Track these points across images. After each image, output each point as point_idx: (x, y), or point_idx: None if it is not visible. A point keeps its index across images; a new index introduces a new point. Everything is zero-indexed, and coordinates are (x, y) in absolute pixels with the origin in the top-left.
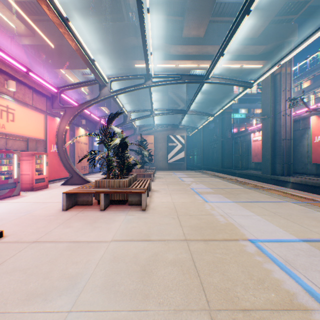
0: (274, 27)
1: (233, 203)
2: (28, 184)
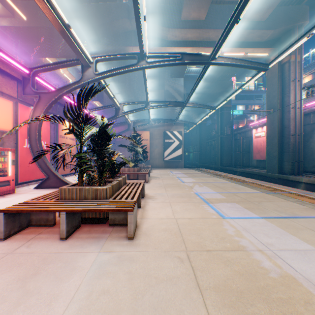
0: (283, 9)
1: (264, 221)
2: None
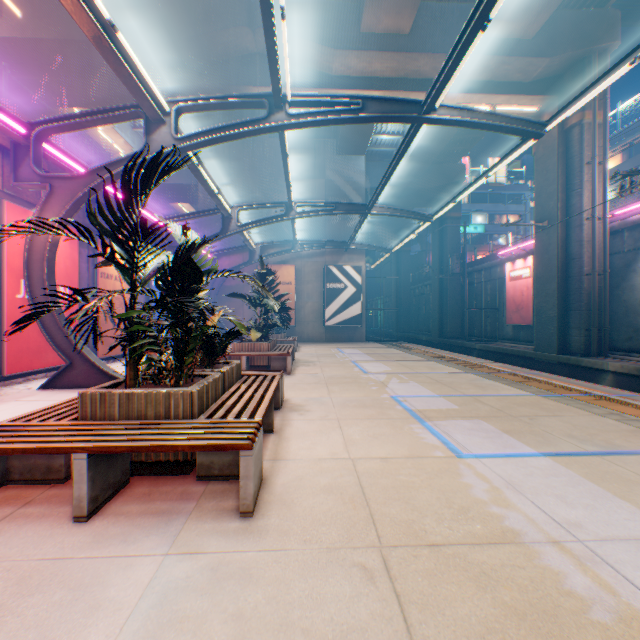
0: (570, 16)
1: (550, 464)
2: None
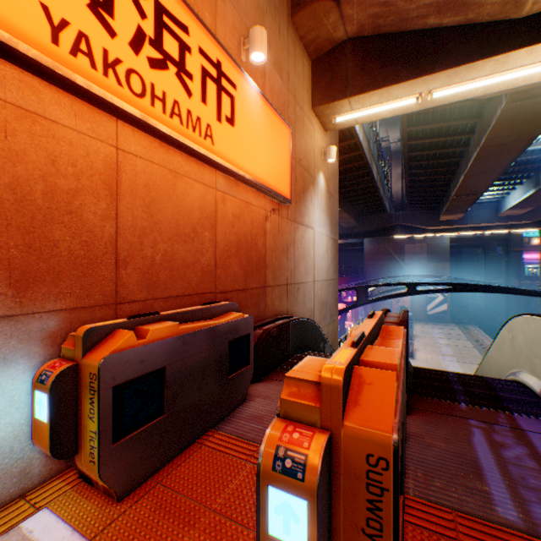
0: None
1: (456, 362)
2: None
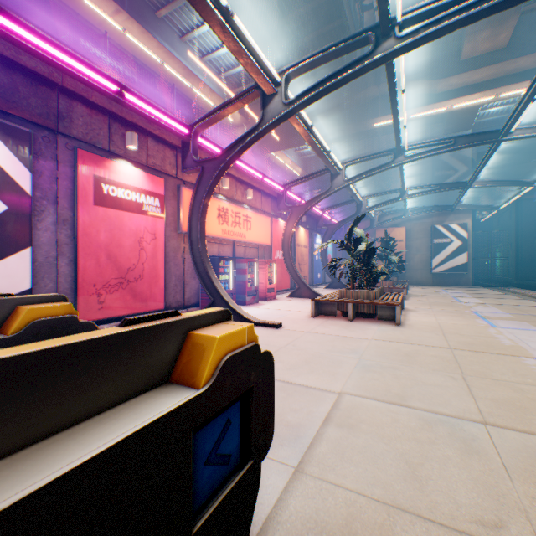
0: None
1: None
2: (261, 293)
